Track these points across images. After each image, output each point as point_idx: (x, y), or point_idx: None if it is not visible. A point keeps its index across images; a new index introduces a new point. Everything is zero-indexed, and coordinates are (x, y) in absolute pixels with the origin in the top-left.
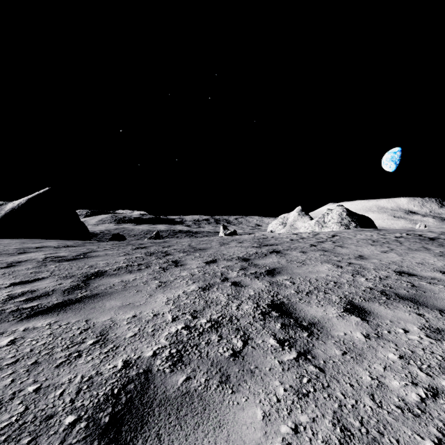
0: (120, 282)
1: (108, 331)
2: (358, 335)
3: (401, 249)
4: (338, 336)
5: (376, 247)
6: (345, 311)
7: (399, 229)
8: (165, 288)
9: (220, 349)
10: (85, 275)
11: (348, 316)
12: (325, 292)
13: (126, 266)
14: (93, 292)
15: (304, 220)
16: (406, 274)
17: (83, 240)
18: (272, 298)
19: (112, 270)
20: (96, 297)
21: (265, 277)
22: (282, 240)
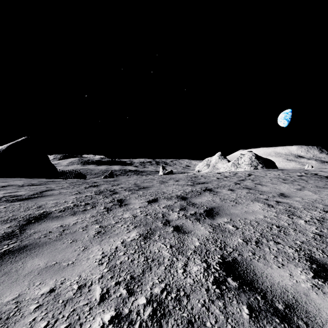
0: (59, 227)
1: None
2: None
3: (311, 186)
4: None
5: (289, 185)
6: (316, 275)
7: (296, 169)
8: (103, 235)
9: None
10: (27, 218)
11: (327, 287)
12: (274, 241)
13: (72, 206)
14: (22, 243)
15: (223, 162)
16: None
17: (52, 178)
18: (221, 252)
19: (57, 212)
20: (20, 252)
21: (206, 219)
22: (210, 179)
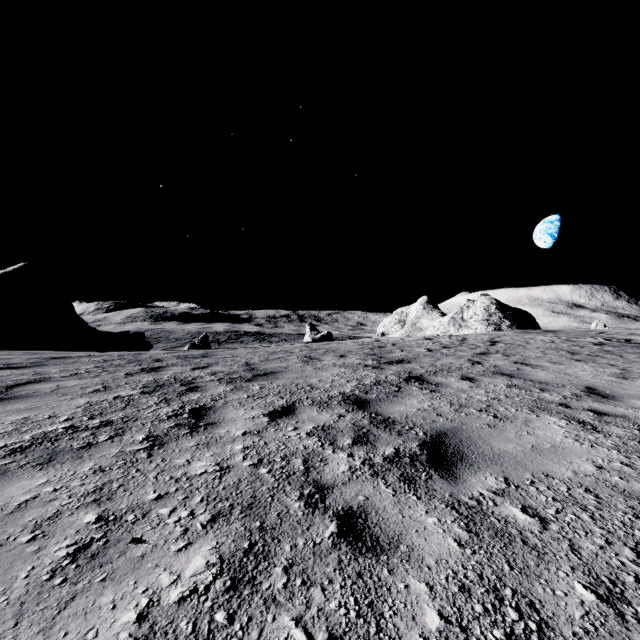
0: None
1: None
2: None
3: None
4: None
5: (590, 365)
6: None
7: (580, 331)
8: (87, 570)
9: None
10: None
11: None
12: None
13: (59, 433)
14: None
15: (433, 317)
16: None
17: (79, 349)
18: None
19: (2, 453)
20: None
21: (433, 478)
22: (414, 352)
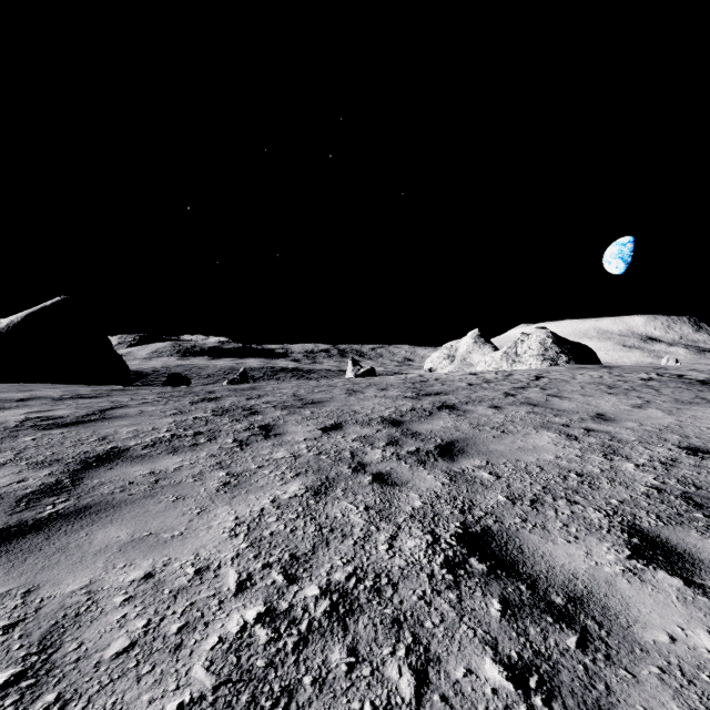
0: (147, 476)
1: (66, 632)
2: (707, 642)
3: (664, 401)
4: (658, 649)
5: (619, 397)
6: (634, 554)
7: (640, 366)
8: (235, 489)
9: (353, 709)
10: (83, 459)
11: (650, 573)
12: (568, 499)
13: (170, 438)
14: (81, 501)
15: (484, 352)
16: (707, 455)
17: (119, 384)
18: (462, 517)
19: (140, 447)
20: (81, 517)
21: (438, 461)
22: (454, 386)
